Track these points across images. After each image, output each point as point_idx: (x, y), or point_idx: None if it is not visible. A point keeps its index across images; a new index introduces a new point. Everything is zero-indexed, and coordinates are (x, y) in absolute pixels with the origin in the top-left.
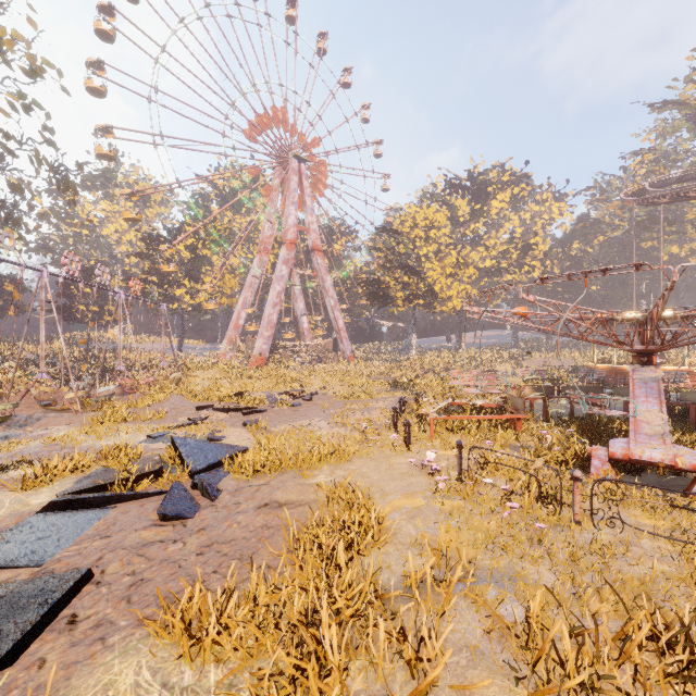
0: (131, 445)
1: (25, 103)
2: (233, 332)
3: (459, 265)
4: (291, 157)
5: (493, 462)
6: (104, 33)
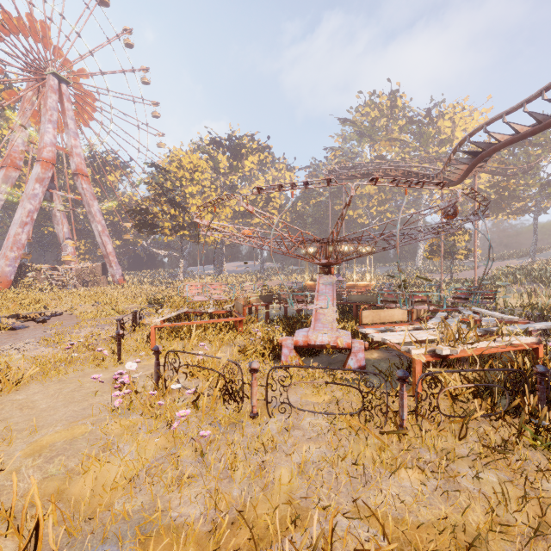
0: None
1: None
2: None
3: (218, 205)
4: (49, 73)
5: (186, 365)
6: None
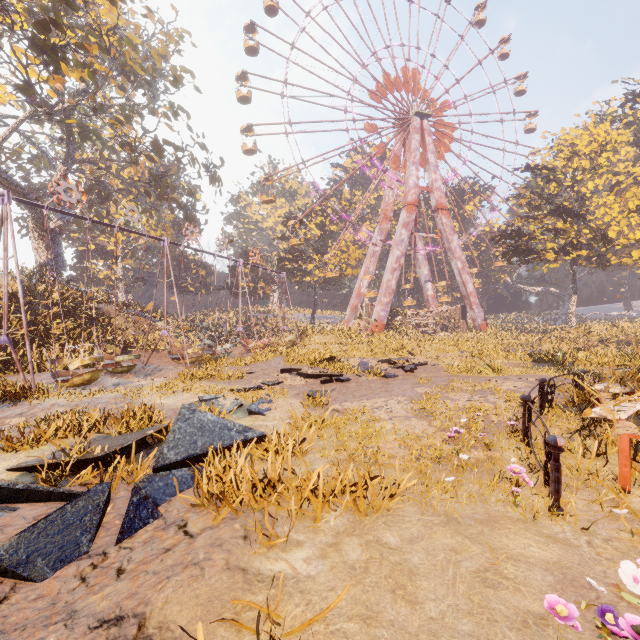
0: (174, 406)
1: (174, 111)
2: (355, 300)
3: None
4: (412, 115)
5: None
6: (247, 50)
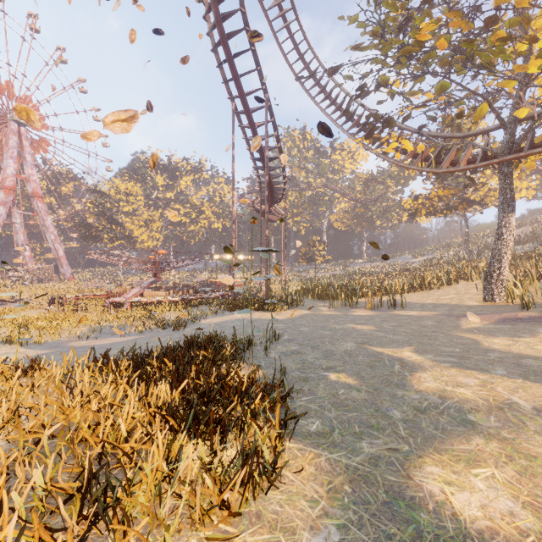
0: None
1: None
2: None
3: (150, 220)
4: (11, 119)
5: (66, 304)
6: None
